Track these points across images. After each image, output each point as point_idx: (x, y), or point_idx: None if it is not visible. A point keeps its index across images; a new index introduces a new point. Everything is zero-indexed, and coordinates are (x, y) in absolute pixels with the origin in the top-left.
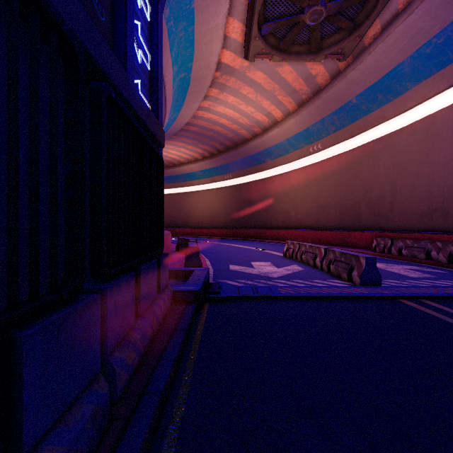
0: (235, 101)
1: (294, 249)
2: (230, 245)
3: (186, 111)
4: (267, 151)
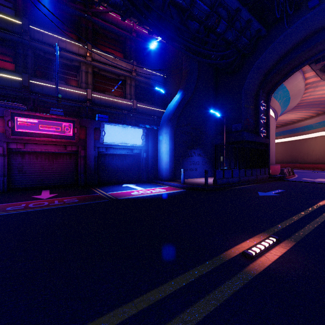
0: None
1: None
2: None
3: (292, 104)
4: None
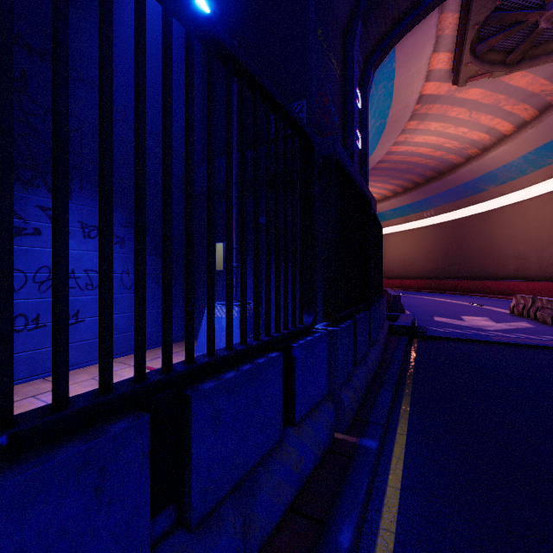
0: (439, 126)
1: (525, 305)
2: (432, 299)
3: (378, 152)
4: (489, 176)
